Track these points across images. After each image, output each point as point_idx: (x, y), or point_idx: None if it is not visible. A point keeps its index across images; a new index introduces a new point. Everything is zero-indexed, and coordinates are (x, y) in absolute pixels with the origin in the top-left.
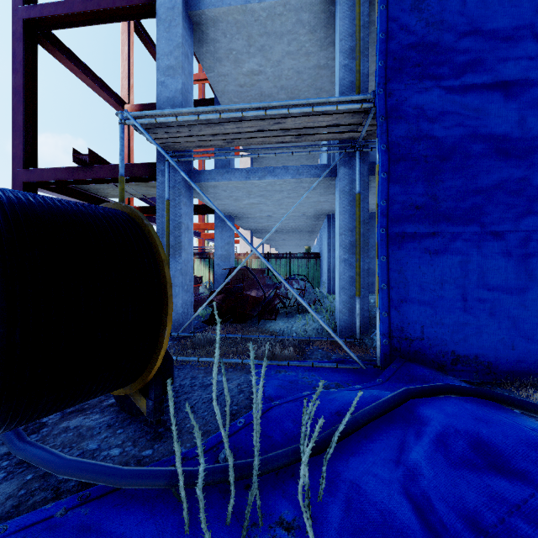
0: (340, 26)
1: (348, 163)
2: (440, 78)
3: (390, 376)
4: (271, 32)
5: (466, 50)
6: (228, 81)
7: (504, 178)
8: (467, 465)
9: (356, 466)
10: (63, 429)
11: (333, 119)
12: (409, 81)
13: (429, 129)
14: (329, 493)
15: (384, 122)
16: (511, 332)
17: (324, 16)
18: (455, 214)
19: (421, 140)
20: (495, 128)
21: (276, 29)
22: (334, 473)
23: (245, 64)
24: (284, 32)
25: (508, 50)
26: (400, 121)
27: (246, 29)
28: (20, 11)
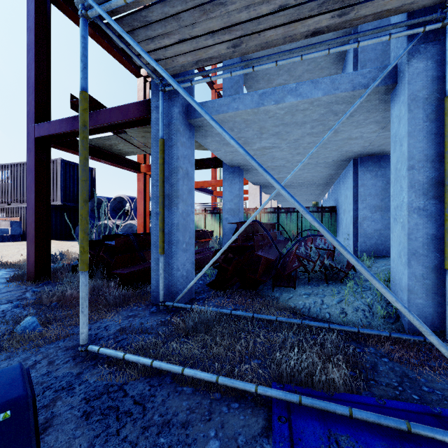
0: None
1: (425, 52)
2: None
3: None
4: None
5: None
6: None
7: None
8: None
9: None
10: None
11: None
12: None
13: None
14: None
15: None
16: None
17: None
18: None
19: None
20: None
21: None
22: None
23: None
24: None
25: None
26: None
27: None
28: None
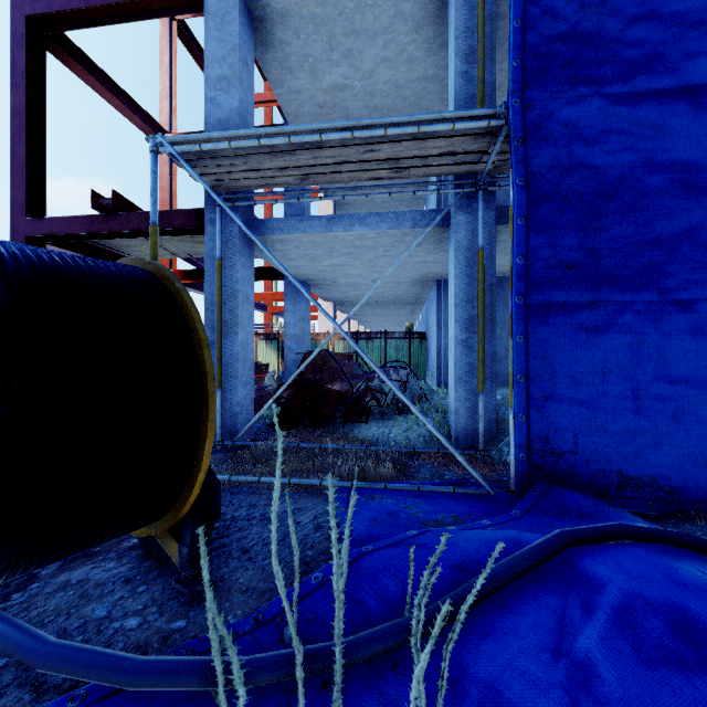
0: (455, 18)
1: (467, 207)
2: (602, 82)
3: (531, 506)
4: (361, 30)
5: (638, 41)
6: (302, 99)
7: (694, 224)
8: (670, 661)
9: (493, 656)
10: (61, 585)
11: (447, 145)
12: (557, 88)
13: (585, 154)
14: (451, 702)
15: (521, 145)
16: (704, 444)
17: (433, 7)
18: (622, 276)
19: (574, 171)
20: (681, 152)
21: (367, 25)
22: (458, 667)
23: (325, 76)
24: (378, 30)
25: (699, 40)
26: (544, 144)
27: (327, 26)
28: (22, 5)
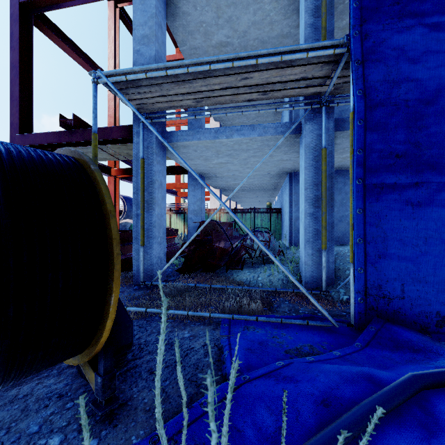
0: None
1: (313, 119)
2: (423, 15)
3: (370, 340)
4: (238, 2)
5: None
6: (199, 53)
7: None
8: None
9: None
10: (10, 399)
11: (301, 72)
12: (388, 21)
13: (410, 70)
14: None
15: (359, 66)
16: None
17: None
18: (440, 163)
19: (401, 84)
20: None
21: None
22: None
23: (214, 36)
24: (250, 1)
25: None
26: (377, 64)
27: None
28: None
